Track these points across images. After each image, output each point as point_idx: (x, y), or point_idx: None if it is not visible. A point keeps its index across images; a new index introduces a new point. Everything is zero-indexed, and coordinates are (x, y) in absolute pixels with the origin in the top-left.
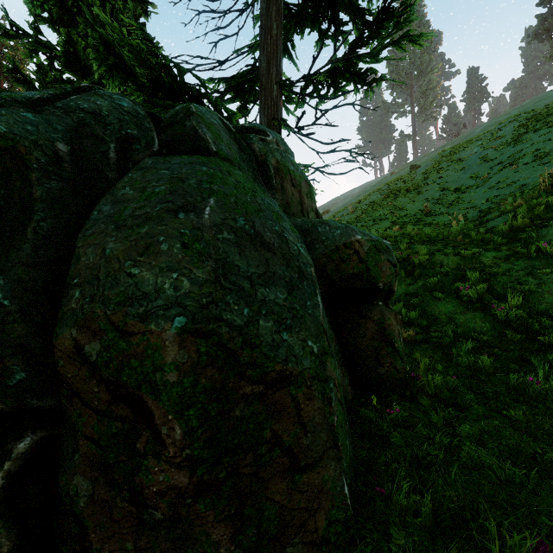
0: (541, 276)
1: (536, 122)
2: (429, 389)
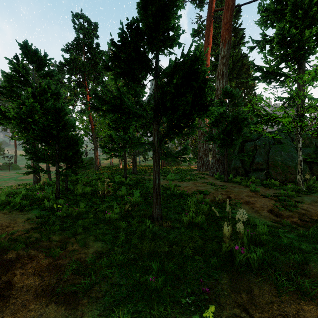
0: None
1: None
2: None
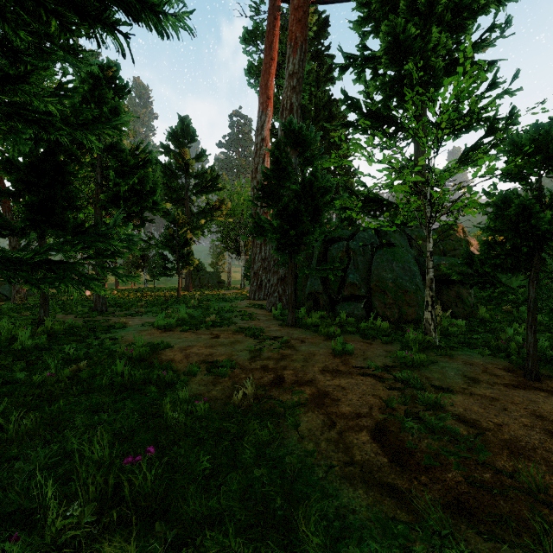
0: None
1: None
2: (478, 317)
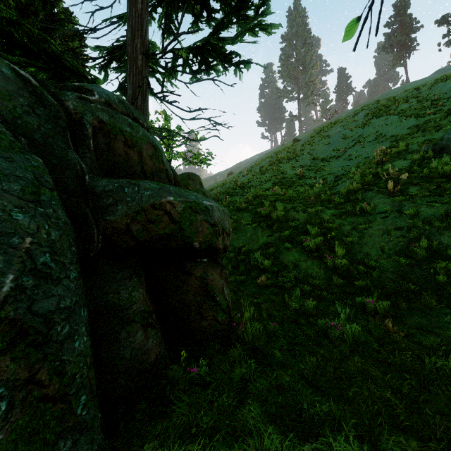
0: (362, 231)
1: (379, 111)
2: (246, 338)
